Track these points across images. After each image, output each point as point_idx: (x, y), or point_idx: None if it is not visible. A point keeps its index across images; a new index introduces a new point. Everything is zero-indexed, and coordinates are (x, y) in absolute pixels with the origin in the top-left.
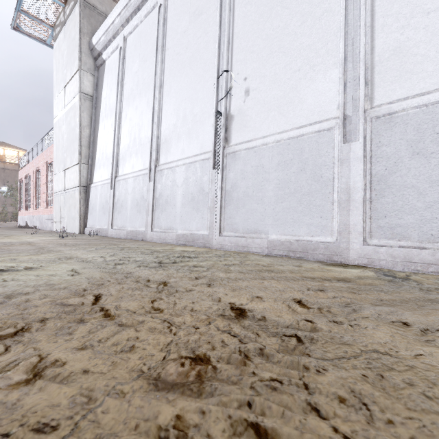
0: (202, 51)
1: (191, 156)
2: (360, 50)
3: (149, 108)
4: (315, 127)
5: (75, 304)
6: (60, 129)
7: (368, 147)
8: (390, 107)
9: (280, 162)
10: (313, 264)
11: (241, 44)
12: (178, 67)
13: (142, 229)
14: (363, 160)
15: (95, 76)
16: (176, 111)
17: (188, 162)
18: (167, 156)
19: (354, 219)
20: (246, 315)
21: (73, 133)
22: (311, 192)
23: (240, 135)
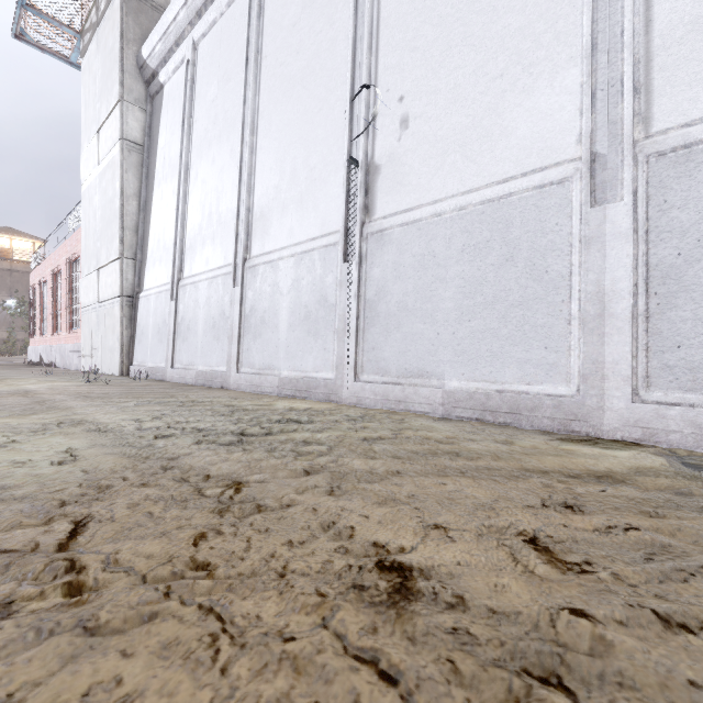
0: (325, 56)
1: (304, 240)
2: (624, 27)
3: (235, 161)
4: (533, 178)
5: (17, 548)
6: (90, 203)
7: (642, 213)
8: (687, 132)
9: (467, 247)
10: (534, 438)
11: (394, 37)
12: (283, 87)
13: (221, 368)
14: (631, 237)
15: (147, 112)
16: (280, 163)
17: (300, 251)
18: (264, 241)
19: (613, 352)
20: (416, 590)
21: (111, 207)
22: (527, 301)
23: (392, 200)
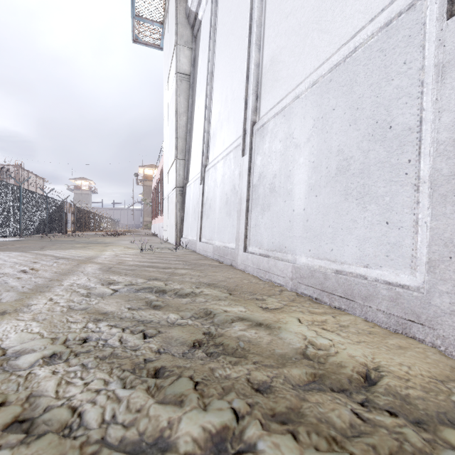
0: None
1: (334, 50)
2: None
3: (246, 28)
4: None
5: None
6: (165, 129)
7: None
8: None
9: None
10: None
11: None
12: None
13: (231, 245)
14: None
15: (192, 49)
16: None
17: (328, 68)
18: (274, 90)
19: None
20: None
21: (172, 126)
22: None
23: None
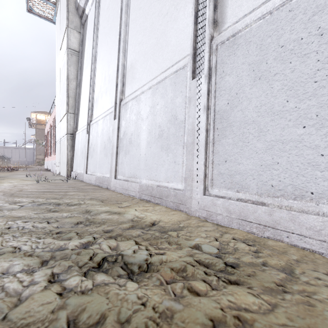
0: None
1: (159, 73)
2: None
3: (117, 38)
4: None
5: None
6: (58, 88)
7: None
8: None
9: None
10: None
11: None
12: None
13: (107, 175)
14: None
15: (81, 33)
16: (142, 24)
17: (156, 82)
18: (132, 84)
19: None
20: None
21: (64, 87)
22: None
23: None
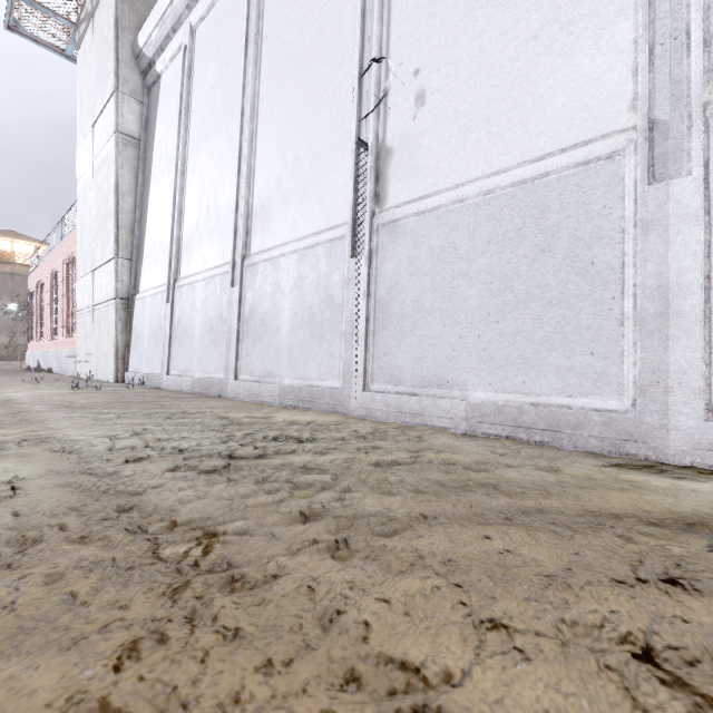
0: (330, 31)
1: (308, 234)
2: None
3: (234, 151)
4: (575, 154)
5: None
6: (85, 201)
7: None
8: None
9: (494, 237)
10: (583, 463)
11: (408, 3)
12: (285, 68)
13: (219, 375)
14: (702, 218)
15: (144, 104)
16: (281, 151)
17: (304, 246)
18: (265, 237)
19: (680, 359)
20: None
21: (106, 205)
22: (568, 298)
23: (406, 186)
